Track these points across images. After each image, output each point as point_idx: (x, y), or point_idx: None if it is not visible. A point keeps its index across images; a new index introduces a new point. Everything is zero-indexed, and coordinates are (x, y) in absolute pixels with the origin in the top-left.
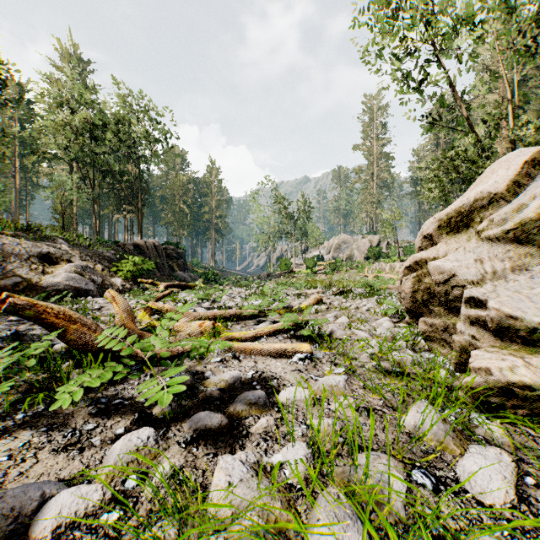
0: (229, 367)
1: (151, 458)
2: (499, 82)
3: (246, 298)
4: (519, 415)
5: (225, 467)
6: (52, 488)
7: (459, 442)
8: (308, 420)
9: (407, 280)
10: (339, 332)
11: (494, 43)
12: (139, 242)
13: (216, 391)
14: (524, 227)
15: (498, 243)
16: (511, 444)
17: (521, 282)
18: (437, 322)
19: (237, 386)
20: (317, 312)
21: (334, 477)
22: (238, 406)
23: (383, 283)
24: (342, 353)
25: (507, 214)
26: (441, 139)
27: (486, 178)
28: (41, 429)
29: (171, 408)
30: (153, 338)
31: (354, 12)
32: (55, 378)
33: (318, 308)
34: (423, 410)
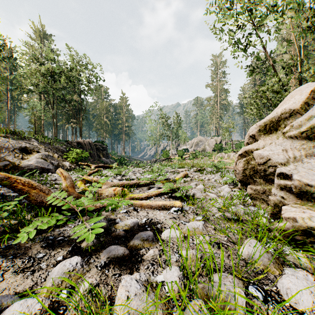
0: (131, 216)
1: (78, 277)
2: (291, 47)
3: (143, 173)
4: (314, 247)
5: (125, 284)
6: (9, 300)
7: (277, 266)
8: (180, 251)
9: (240, 162)
10: (198, 194)
11: (289, 23)
12: (80, 141)
13: (122, 232)
14: (312, 130)
15: (296, 139)
16: (312, 267)
17: (312, 163)
18: (258, 188)
19: (135, 228)
20: (185, 182)
21: (198, 293)
22: (135, 241)
23: (223, 165)
24: (201, 207)
25: (301, 122)
26: (257, 81)
27: (287, 101)
28: (9, 257)
29: (93, 243)
30: (82, 199)
31: (207, 4)
32: (21, 223)
33: (185, 179)
34: (255, 245)
